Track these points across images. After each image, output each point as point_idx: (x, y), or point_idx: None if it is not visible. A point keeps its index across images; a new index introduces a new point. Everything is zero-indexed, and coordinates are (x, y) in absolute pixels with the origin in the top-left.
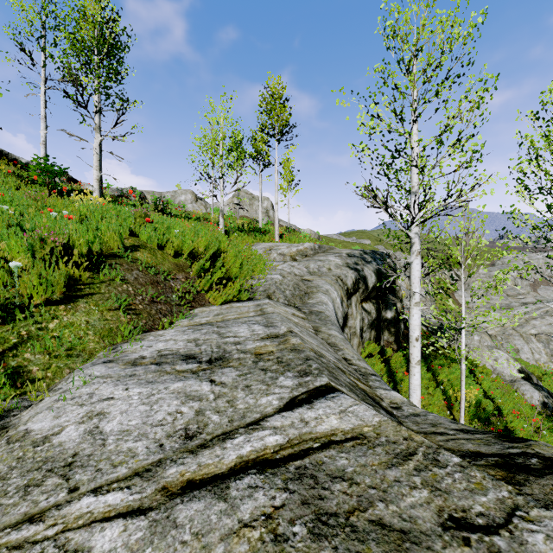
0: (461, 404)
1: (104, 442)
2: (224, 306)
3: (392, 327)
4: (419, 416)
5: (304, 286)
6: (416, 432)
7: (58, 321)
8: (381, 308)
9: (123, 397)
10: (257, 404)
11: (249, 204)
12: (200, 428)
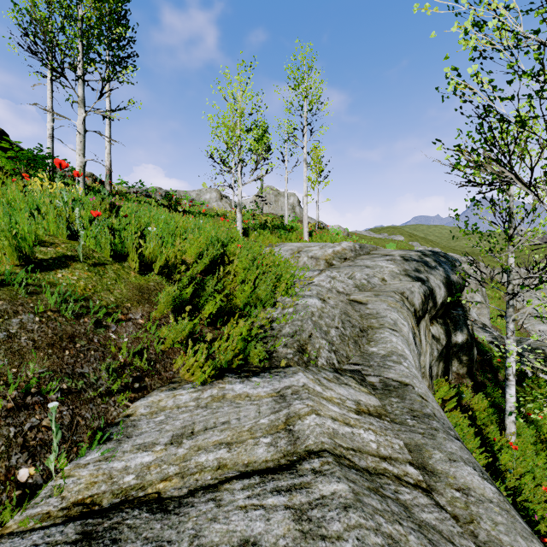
0: None
1: None
2: (206, 391)
3: (464, 355)
4: None
5: (356, 314)
6: None
7: None
8: (451, 331)
9: None
10: None
11: (274, 200)
12: None
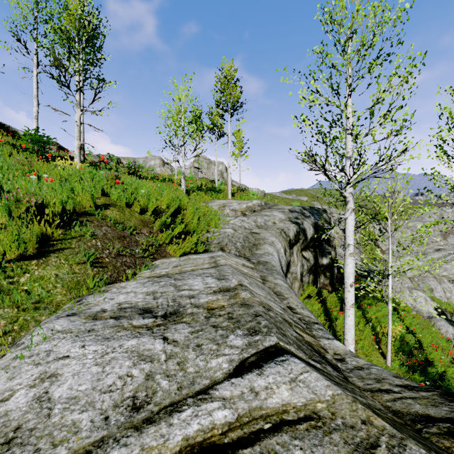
0: (388, 340)
1: (50, 412)
2: (182, 258)
3: (327, 272)
4: (363, 369)
5: (253, 238)
6: (362, 390)
7: (29, 275)
8: (318, 256)
9: (79, 355)
10: (206, 368)
11: (207, 167)
12: (149, 396)
